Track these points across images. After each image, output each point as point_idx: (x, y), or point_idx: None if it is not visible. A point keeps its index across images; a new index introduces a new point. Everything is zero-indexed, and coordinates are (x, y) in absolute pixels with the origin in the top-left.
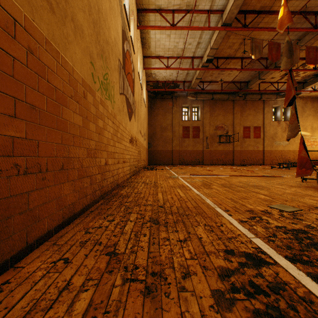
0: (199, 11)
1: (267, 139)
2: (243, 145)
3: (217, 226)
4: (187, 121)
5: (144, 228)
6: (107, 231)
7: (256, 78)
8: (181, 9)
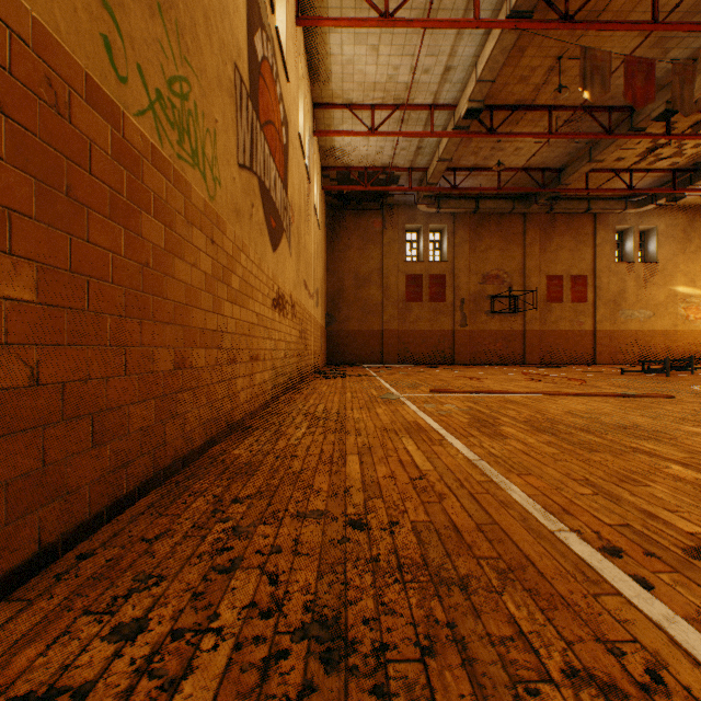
0: None
1: (602, 304)
2: (547, 319)
3: (637, 685)
4: (417, 264)
5: None
6: None
7: (581, 160)
8: None
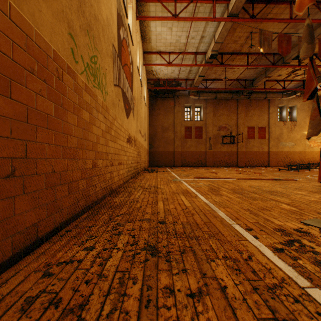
0: (204, 1)
1: (272, 140)
2: (248, 146)
3: (243, 259)
4: (189, 122)
5: (135, 264)
6: (78, 271)
7: (261, 76)
8: None
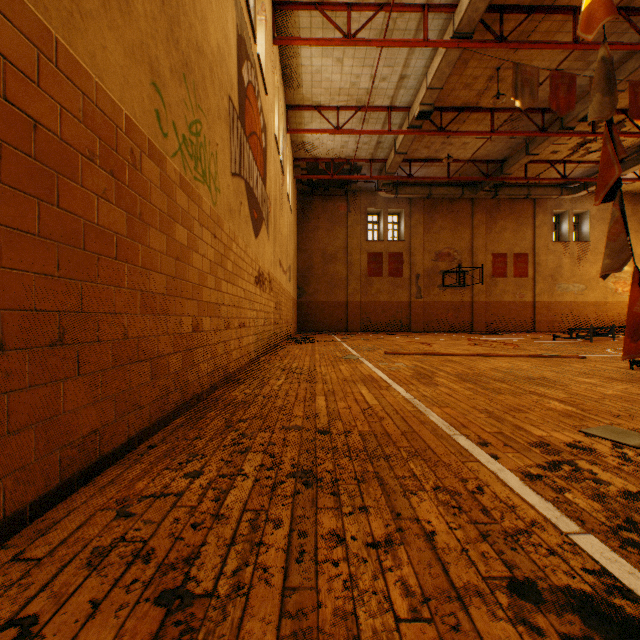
0: (405, 7)
1: (541, 279)
2: (493, 292)
3: (469, 491)
4: (377, 243)
5: (277, 498)
6: (178, 510)
7: (520, 153)
8: (365, 1)
